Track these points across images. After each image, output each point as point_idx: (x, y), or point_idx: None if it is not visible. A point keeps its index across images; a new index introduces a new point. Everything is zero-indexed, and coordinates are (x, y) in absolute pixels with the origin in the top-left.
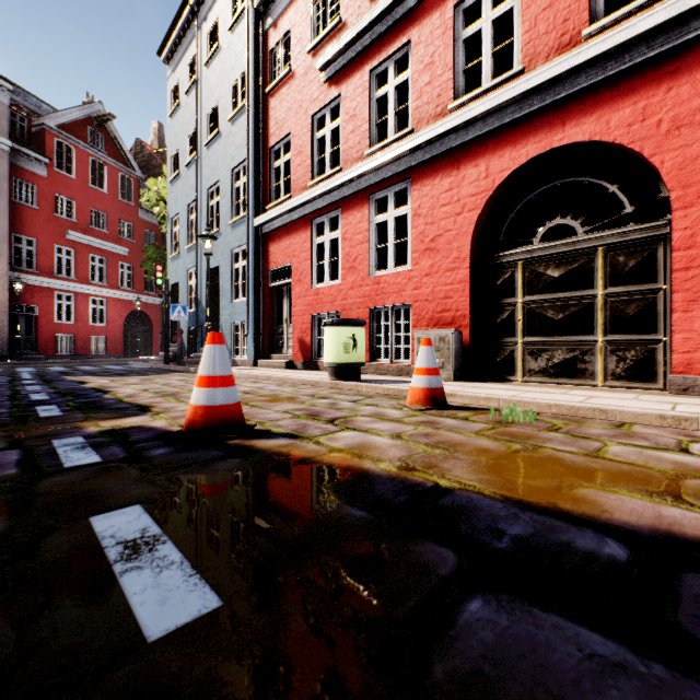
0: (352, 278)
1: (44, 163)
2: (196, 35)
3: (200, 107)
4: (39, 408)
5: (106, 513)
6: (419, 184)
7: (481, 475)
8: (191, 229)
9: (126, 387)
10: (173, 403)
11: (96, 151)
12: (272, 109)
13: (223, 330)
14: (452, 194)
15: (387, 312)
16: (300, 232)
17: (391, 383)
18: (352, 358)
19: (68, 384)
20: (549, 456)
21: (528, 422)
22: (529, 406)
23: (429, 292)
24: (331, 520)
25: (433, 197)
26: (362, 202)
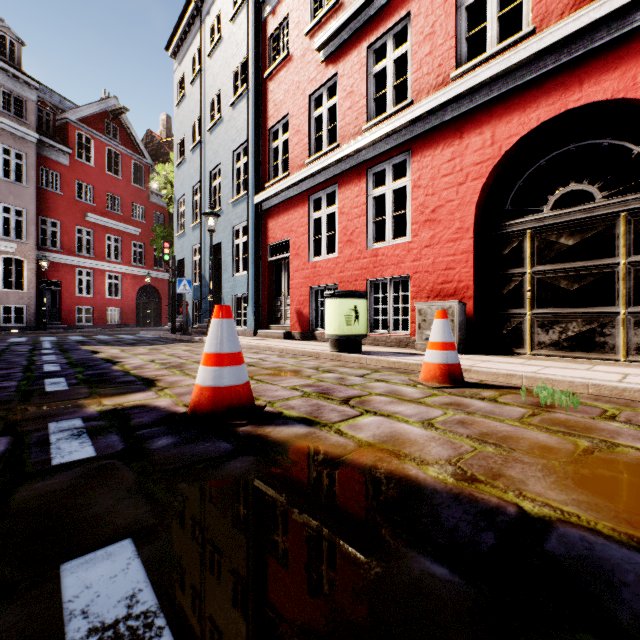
0: (349, 251)
1: (66, 153)
2: (200, 29)
3: (204, 95)
4: (48, 381)
5: (84, 556)
6: (419, 155)
7: (572, 493)
8: (196, 208)
9: (134, 358)
10: (178, 376)
11: (112, 141)
12: (271, 92)
13: (225, 302)
14: (454, 163)
15: (378, 284)
16: (297, 208)
17: (393, 355)
18: (354, 330)
19: (81, 354)
20: (639, 460)
21: (571, 406)
22: (560, 385)
23: (429, 263)
24: (403, 585)
25: (434, 168)
26: (359, 177)
